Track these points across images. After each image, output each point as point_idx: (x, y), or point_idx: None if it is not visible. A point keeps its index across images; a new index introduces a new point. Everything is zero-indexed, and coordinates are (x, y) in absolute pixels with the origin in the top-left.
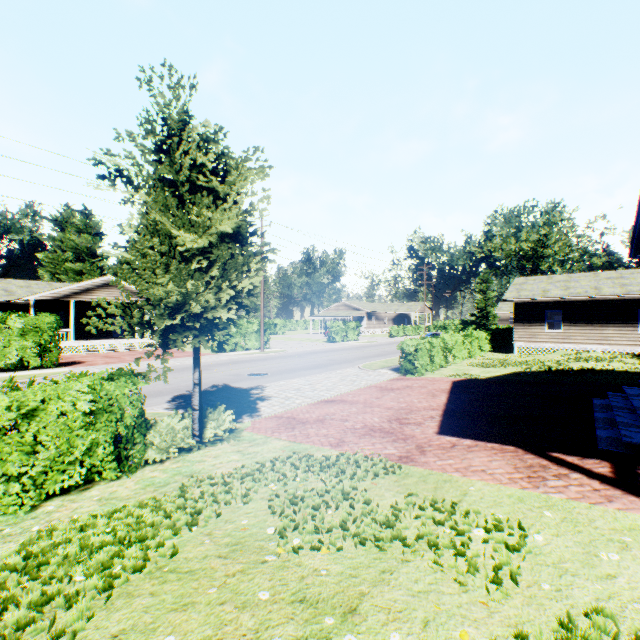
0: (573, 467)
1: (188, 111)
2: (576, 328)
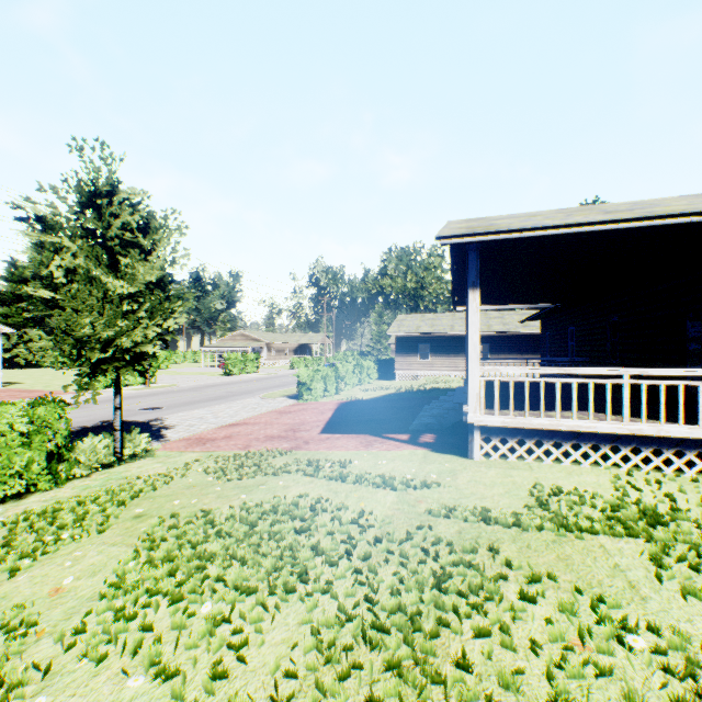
0: (391, 438)
1: (117, 179)
2: (439, 358)
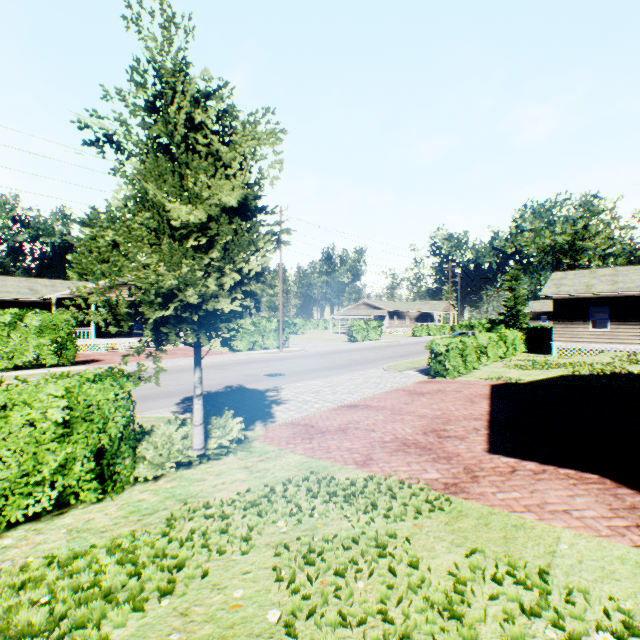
0: None
1: (184, 59)
2: (626, 327)
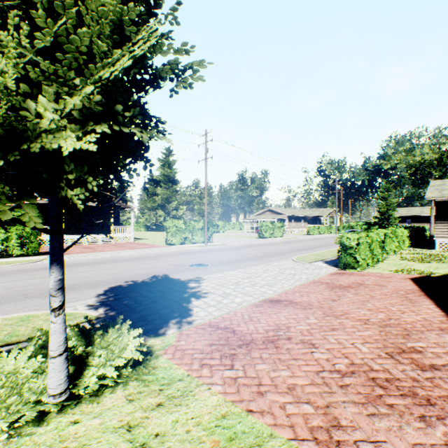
0: None
1: None
2: None
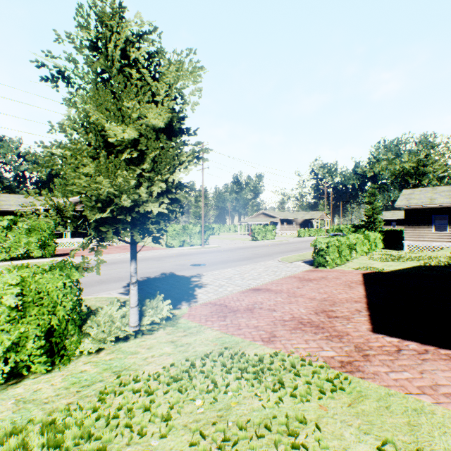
0: None
1: (120, 5)
2: None
